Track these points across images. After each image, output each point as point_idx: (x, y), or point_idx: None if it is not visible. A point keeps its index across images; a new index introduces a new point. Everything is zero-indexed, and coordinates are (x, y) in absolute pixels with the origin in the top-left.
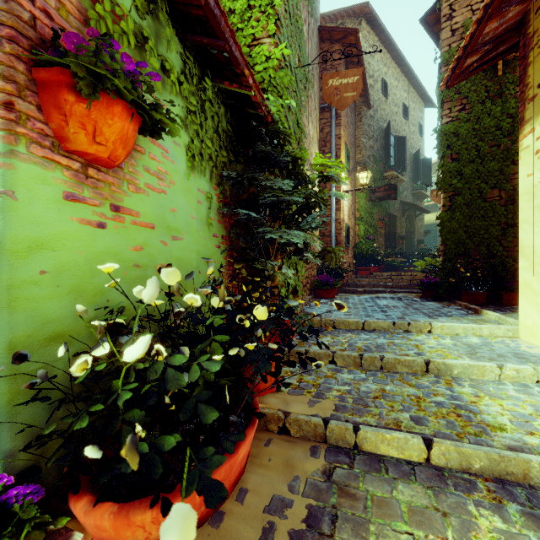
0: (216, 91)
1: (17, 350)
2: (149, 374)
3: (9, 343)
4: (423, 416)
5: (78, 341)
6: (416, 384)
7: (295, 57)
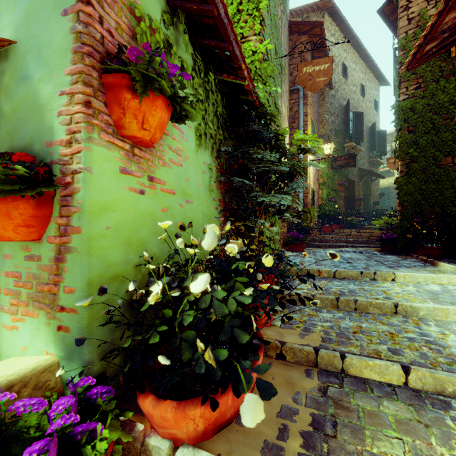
0: (215, 82)
1: (93, 286)
2: (200, 304)
3: (88, 281)
4: (398, 348)
5: (129, 280)
6: (387, 323)
7: (274, 50)
